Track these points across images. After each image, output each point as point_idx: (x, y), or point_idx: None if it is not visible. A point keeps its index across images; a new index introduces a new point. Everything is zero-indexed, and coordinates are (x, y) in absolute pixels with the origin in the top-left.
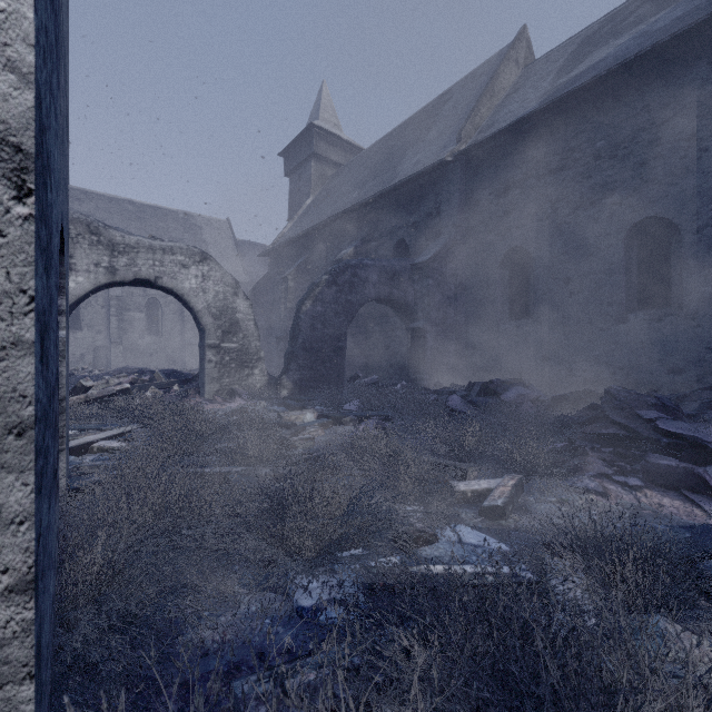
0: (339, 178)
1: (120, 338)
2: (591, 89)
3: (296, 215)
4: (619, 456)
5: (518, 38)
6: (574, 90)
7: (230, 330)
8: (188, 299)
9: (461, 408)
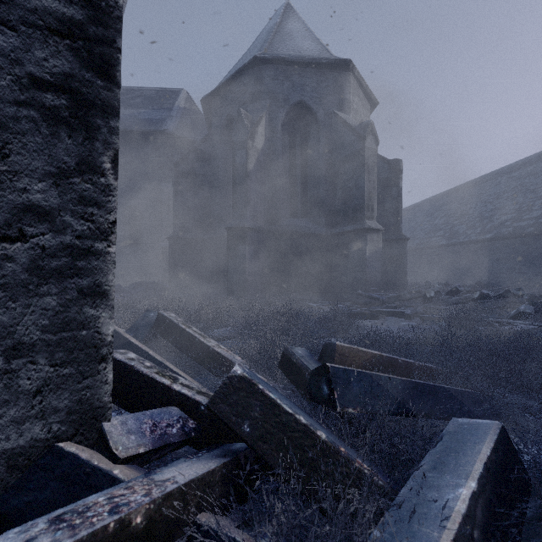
0: None
1: None
2: None
3: None
4: None
5: None
6: None
7: None
8: None
9: None
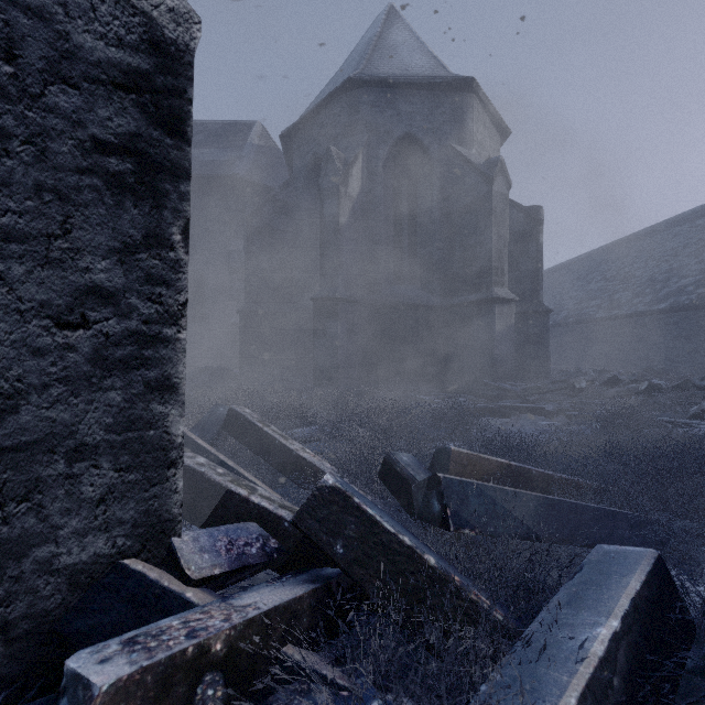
0: None
1: None
2: None
3: None
4: None
5: None
6: None
7: None
8: None
9: None
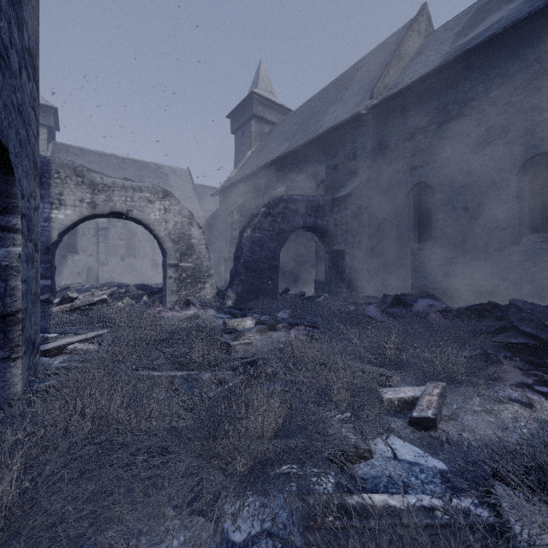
0: (274, 133)
1: (107, 260)
2: (487, 46)
3: (240, 163)
4: (530, 364)
5: (420, 13)
6: (472, 48)
7: (187, 253)
8: (153, 228)
9: (377, 317)
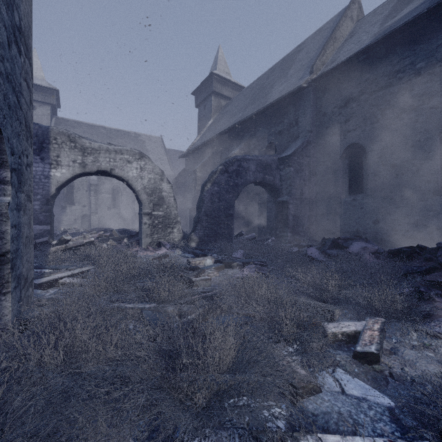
0: (230, 106)
1: (96, 210)
2: (413, 25)
3: (202, 131)
4: None
5: (353, 1)
6: (400, 27)
7: (158, 203)
8: (131, 183)
9: (318, 258)
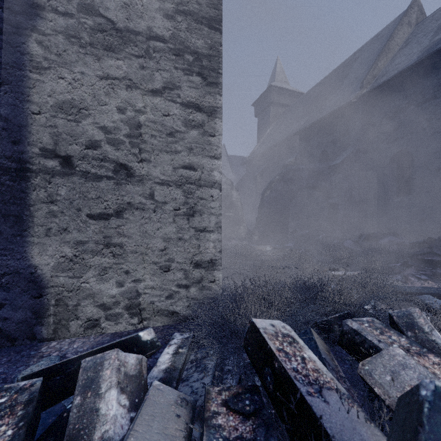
0: (287, 114)
1: None
2: None
3: (261, 139)
4: None
5: (411, 7)
6: (440, 48)
7: (229, 207)
8: None
9: (350, 246)
